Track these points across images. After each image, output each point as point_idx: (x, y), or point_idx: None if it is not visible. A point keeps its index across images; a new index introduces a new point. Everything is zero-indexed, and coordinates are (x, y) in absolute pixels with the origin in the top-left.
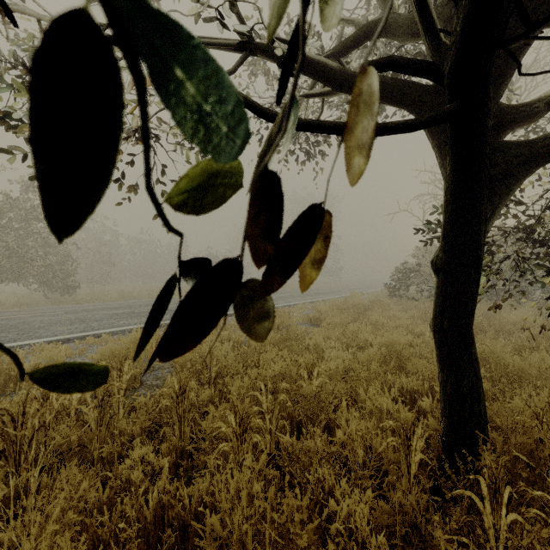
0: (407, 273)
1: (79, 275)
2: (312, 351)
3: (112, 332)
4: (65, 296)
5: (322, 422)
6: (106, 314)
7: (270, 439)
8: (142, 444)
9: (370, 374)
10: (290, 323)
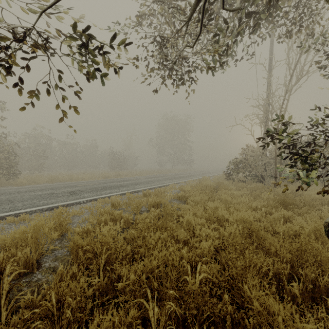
0: (238, 165)
1: (22, 165)
2: (185, 228)
3: (31, 211)
4: (11, 180)
5: None
6: (32, 195)
7: None
8: None
9: (246, 262)
10: (166, 202)
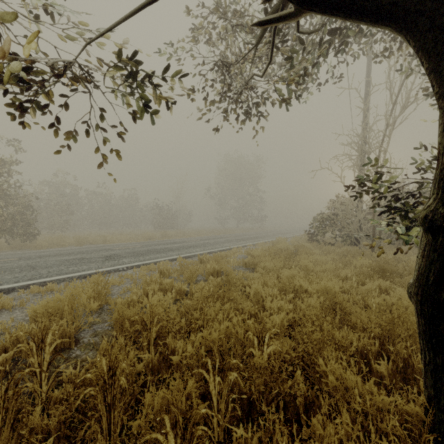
0: (324, 222)
1: (41, 223)
2: (252, 300)
3: (59, 279)
4: (27, 242)
5: (280, 406)
6: (57, 260)
7: (219, 432)
8: (61, 440)
9: (324, 335)
10: (229, 269)
